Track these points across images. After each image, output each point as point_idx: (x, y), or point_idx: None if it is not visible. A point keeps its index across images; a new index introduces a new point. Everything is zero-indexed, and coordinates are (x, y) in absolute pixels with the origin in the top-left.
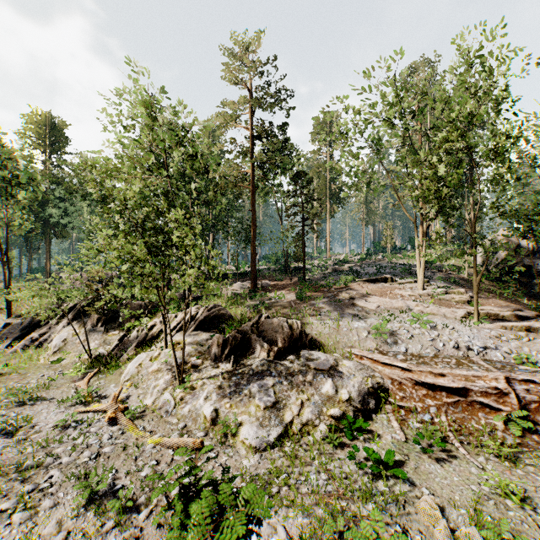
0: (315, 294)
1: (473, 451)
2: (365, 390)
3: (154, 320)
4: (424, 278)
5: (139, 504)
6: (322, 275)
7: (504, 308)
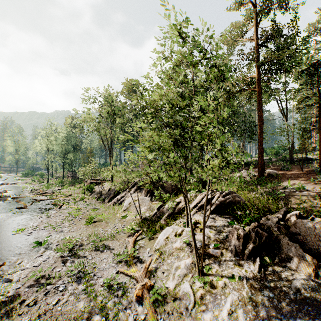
0: None
1: None
2: None
3: (180, 197)
4: None
5: None
6: None
7: None
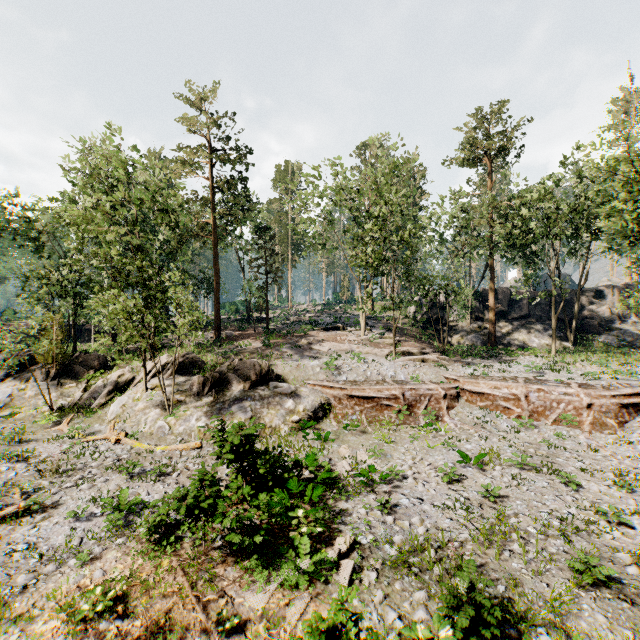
0: (279, 342)
1: (377, 430)
2: (316, 405)
3: (121, 369)
4: (369, 326)
5: (169, 473)
6: (285, 325)
7: (415, 347)
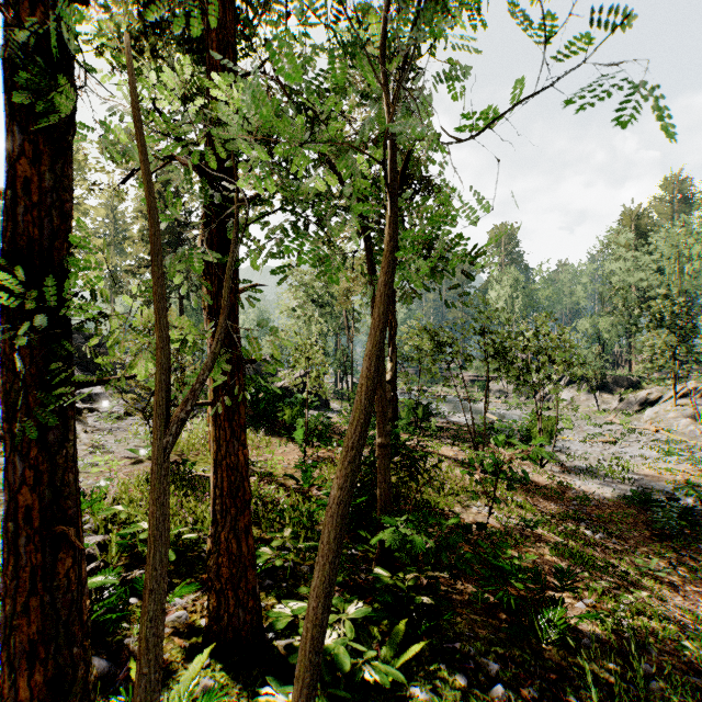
0: None
1: None
2: None
3: (647, 389)
4: None
5: (701, 453)
6: None
7: None
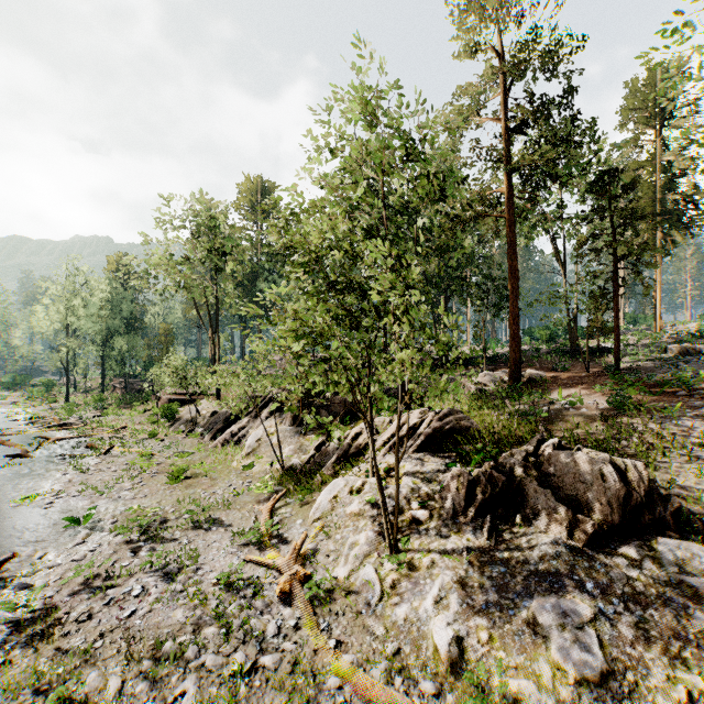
0: (655, 401)
1: None
2: None
3: (361, 424)
4: None
5: None
6: (656, 362)
7: None
